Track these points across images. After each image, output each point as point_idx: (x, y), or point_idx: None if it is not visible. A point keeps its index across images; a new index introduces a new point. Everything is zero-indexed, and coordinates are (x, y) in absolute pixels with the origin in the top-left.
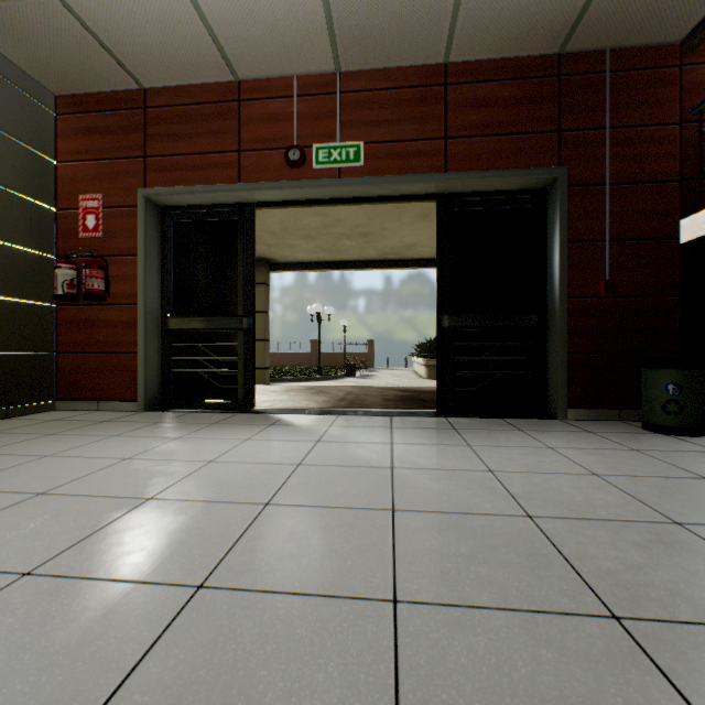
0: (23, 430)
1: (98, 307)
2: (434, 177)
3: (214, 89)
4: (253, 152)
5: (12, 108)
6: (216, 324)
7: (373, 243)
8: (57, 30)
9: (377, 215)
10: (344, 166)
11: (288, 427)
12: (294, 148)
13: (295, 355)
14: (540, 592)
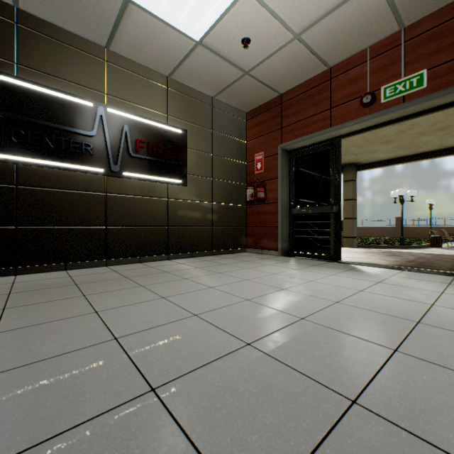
0: (237, 258)
1: (261, 205)
2: None
3: (315, 79)
4: (339, 106)
5: (232, 125)
6: (316, 210)
7: None
8: (247, 87)
9: None
10: (407, 93)
11: (359, 272)
12: (366, 94)
13: (380, 228)
14: None
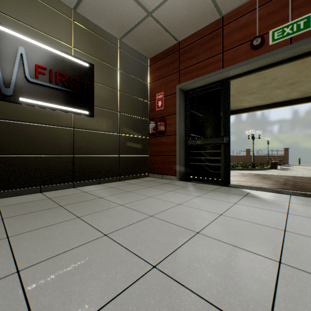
0: (141, 184)
1: (162, 137)
2: None
3: (209, 27)
4: (230, 50)
5: (137, 68)
6: (209, 141)
7: (298, 88)
8: (150, 31)
9: (304, 68)
10: (294, 35)
11: (257, 199)
12: (256, 37)
13: (237, 156)
14: None
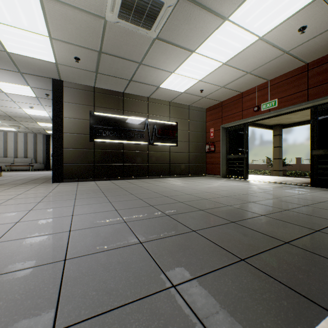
0: (200, 178)
1: (213, 154)
2: (302, 104)
3: (236, 96)
4: (245, 110)
5: (199, 116)
6: (237, 156)
7: None
8: (205, 101)
9: None
10: (270, 108)
11: (247, 182)
12: (255, 107)
13: None
14: (241, 193)
